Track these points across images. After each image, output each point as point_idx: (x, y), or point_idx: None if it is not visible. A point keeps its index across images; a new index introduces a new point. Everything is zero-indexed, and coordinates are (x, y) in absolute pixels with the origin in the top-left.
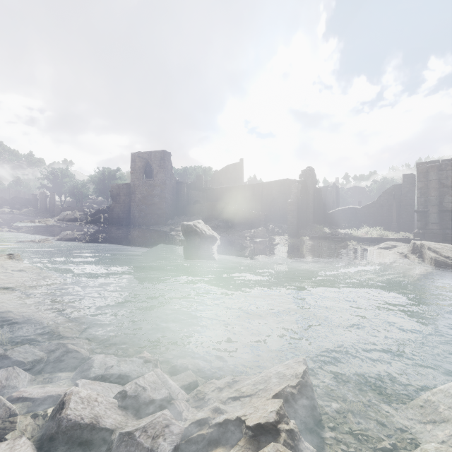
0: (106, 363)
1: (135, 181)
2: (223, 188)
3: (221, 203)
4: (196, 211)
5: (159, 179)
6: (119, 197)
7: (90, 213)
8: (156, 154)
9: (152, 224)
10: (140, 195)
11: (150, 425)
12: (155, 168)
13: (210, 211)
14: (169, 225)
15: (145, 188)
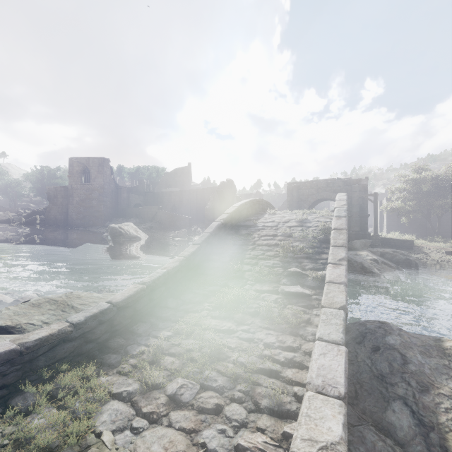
0: (14, 291)
1: (73, 184)
2: (163, 193)
3: (155, 207)
4: (134, 214)
5: (98, 184)
6: (57, 199)
7: (24, 214)
8: (94, 160)
9: (91, 225)
10: (78, 198)
11: (25, 296)
12: (94, 173)
13: (146, 214)
14: (106, 227)
15: (83, 192)
